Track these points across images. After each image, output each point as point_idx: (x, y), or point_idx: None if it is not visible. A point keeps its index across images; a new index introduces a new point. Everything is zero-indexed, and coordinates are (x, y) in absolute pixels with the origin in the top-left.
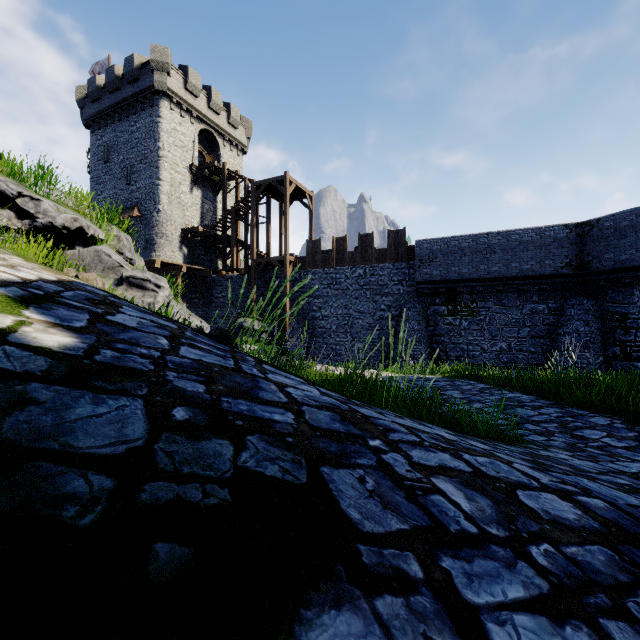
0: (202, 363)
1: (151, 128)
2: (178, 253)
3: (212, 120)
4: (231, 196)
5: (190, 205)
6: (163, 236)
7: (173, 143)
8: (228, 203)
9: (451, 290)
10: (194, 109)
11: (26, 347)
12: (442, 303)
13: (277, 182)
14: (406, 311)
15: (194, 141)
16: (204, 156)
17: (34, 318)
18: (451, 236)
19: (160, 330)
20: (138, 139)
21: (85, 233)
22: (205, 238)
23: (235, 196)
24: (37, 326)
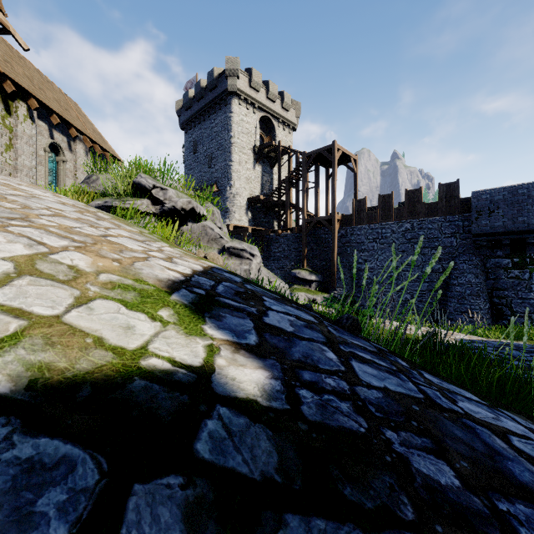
0: (394, 396)
1: (225, 122)
2: (245, 218)
3: (269, 108)
4: (284, 168)
5: (253, 179)
6: (234, 205)
7: (241, 131)
8: (281, 174)
9: (517, 241)
10: (256, 101)
11: (235, 404)
12: (505, 255)
13: (325, 151)
14: (460, 264)
15: (256, 127)
16: (263, 138)
17: (216, 338)
18: (518, 184)
19: (313, 332)
20: (216, 132)
21: (195, 212)
22: (264, 204)
23: (288, 167)
24: (225, 353)
